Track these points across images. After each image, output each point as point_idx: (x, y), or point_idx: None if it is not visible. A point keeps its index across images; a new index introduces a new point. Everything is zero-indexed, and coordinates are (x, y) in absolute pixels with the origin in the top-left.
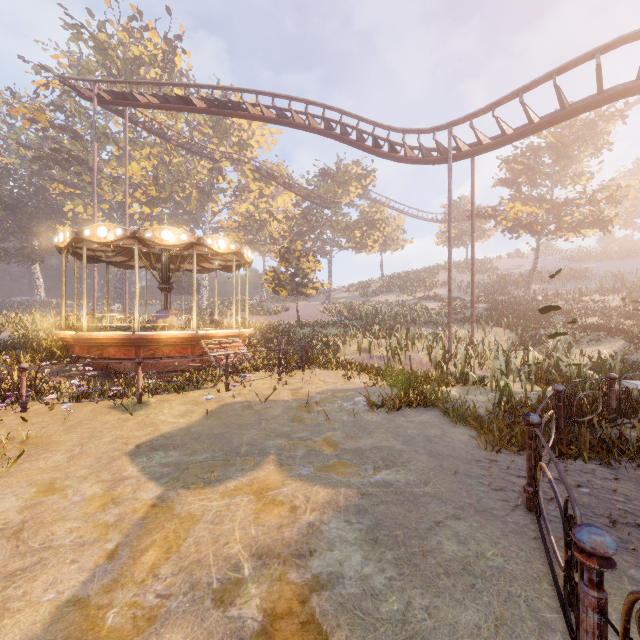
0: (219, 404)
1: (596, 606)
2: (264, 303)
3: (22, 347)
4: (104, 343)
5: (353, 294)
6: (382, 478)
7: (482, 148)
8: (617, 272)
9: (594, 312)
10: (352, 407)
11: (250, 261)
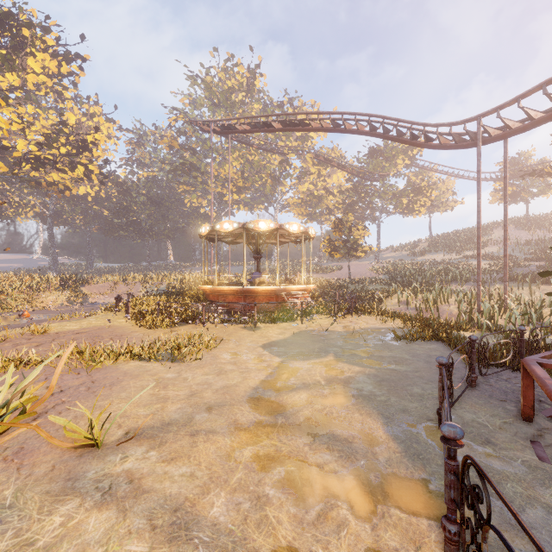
0: (299, 330)
1: (441, 381)
2: (321, 263)
3: (180, 294)
4: (226, 293)
5: (401, 254)
6: (391, 368)
7: (511, 132)
8: None
9: None
10: (383, 338)
11: (313, 236)
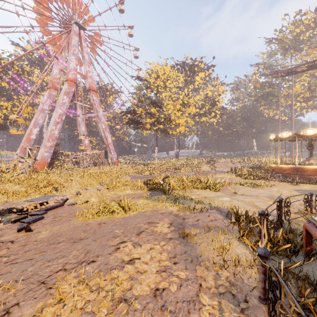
0: None
1: None
2: None
3: (259, 168)
4: (285, 168)
5: None
6: None
7: None
8: None
9: None
10: None
11: None
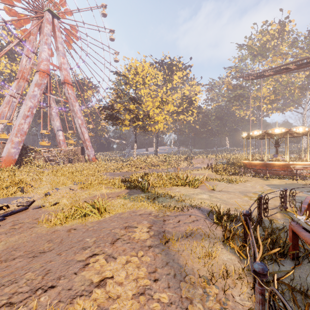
0: (291, 183)
1: None
2: None
3: (232, 164)
4: (255, 164)
5: None
6: None
7: None
8: None
9: None
10: None
11: None
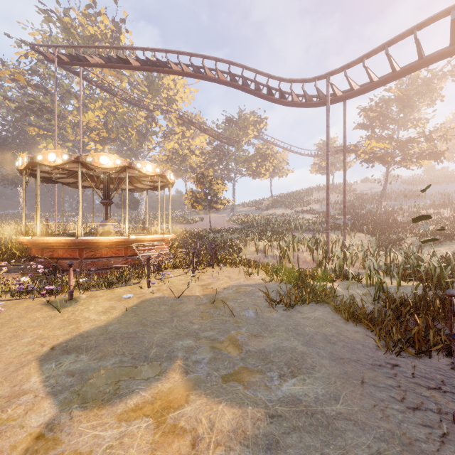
0: (139, 300)
1: None
2: (186, 215)
3: None
4: (54, 246)
5: (250, 208)
6: (289, 390)
7: (353, 93)
8: (445, 192)
9: (431, 221)
10: (254, 302)
11: (172, 182)
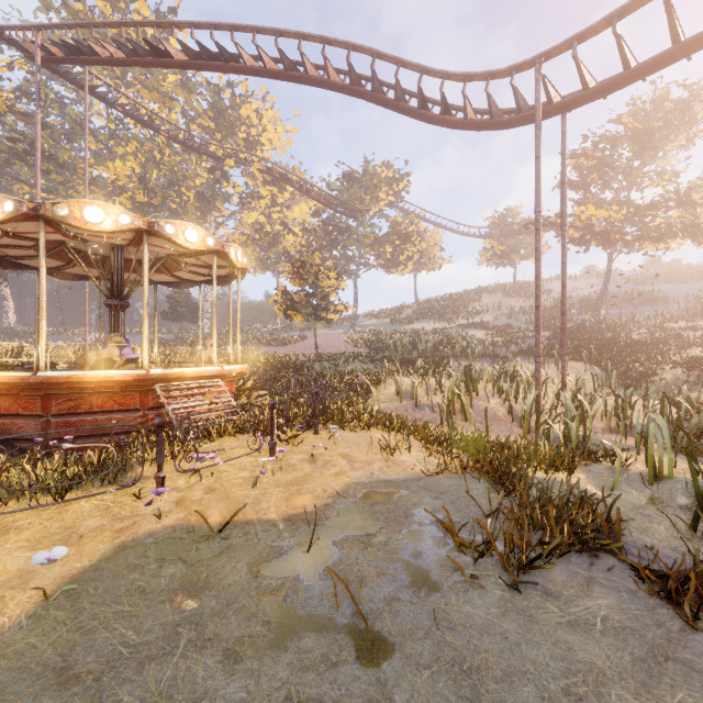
0: (116, 541)
1: None
2: (278, 332)
3: None
4: None
5: (383, 321)
6: None
7: (587, 94)
8: (701, 294)
9: (693, 342)
10: (413, 548)
11: (242, 267)
